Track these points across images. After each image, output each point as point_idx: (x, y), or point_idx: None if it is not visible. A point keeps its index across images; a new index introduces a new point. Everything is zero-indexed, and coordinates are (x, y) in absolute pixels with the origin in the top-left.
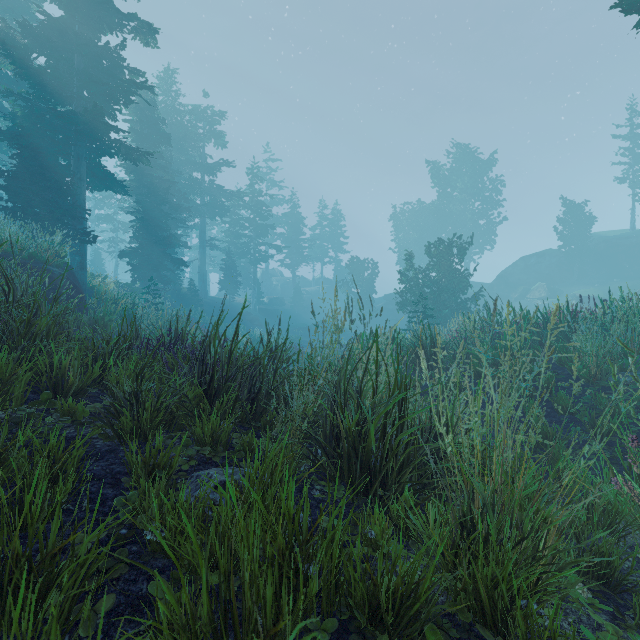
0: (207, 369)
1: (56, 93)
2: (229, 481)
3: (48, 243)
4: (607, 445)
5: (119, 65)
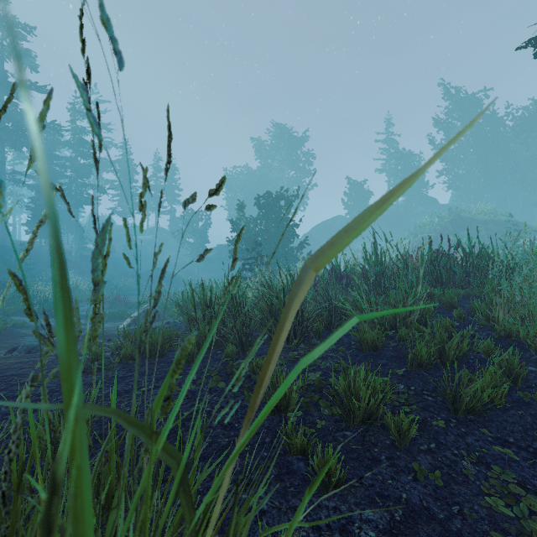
0: None
1: None
2: None
3: None
4: None
5: None
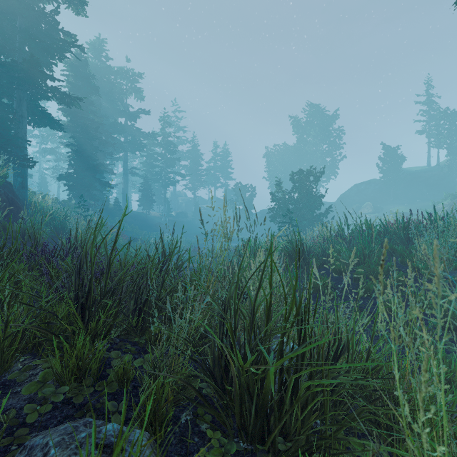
0: (84, 282)
1: (1, 46)
2: None
3: None
4: None
5: (54, 27)
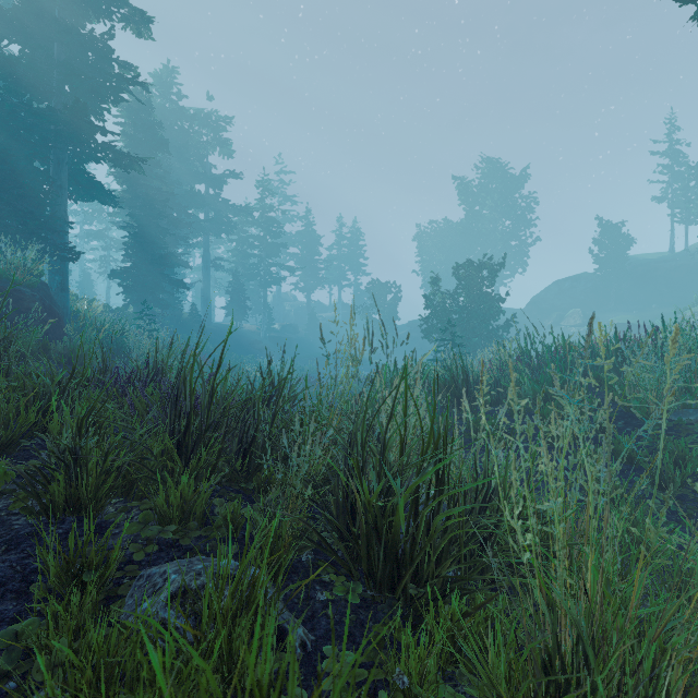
0: (181, 414)
1: (32, 87)
2: (190, 590)
3: (20, 260)
4: (679, 500)
5: (107, 57)
